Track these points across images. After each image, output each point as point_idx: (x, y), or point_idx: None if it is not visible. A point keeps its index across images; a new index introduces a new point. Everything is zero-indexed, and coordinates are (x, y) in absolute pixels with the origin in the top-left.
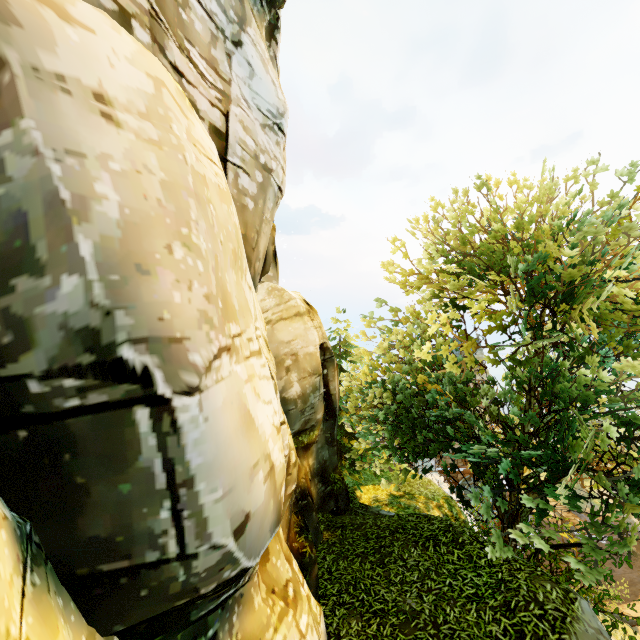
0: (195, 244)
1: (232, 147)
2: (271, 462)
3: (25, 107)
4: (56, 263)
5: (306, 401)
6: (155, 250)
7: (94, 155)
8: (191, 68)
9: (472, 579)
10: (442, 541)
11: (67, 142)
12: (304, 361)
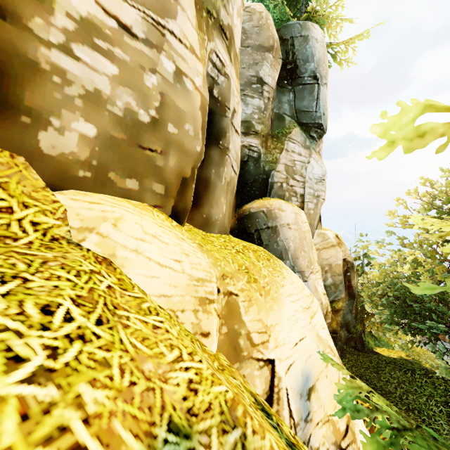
0: (305, 250)
1: (306, 197)
2: (321, 301)
3: (280, 233)
4: (286, 259)
5: (336, 288)
6: (298, 254)
7: (289, 238)
8: (295, 182)
9: (430, 391)
10: (417, 373)
11: (285, 237)
12: (335, 268)
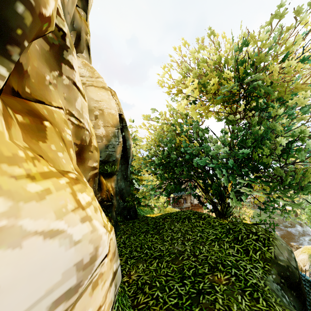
0: None
1: None
2: None
3: None
4: None
5: (109, 140)
6: None
7: None
8: None
9: (212, 231)
10: (193, 218)
11: None
12: (108, 117)
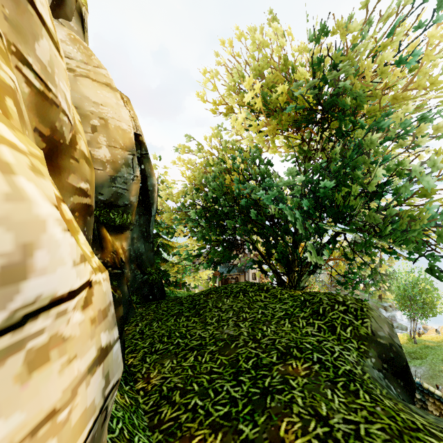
0: None
1: None
2: None
3: None
4: None
5: (117, 170)
6: None
7: None
8: None
9: (280, 306)
10: (250, 291)
11: None
12: (115, 132)
